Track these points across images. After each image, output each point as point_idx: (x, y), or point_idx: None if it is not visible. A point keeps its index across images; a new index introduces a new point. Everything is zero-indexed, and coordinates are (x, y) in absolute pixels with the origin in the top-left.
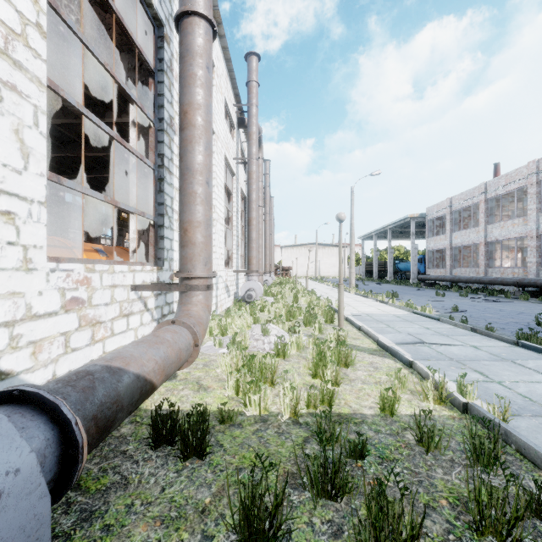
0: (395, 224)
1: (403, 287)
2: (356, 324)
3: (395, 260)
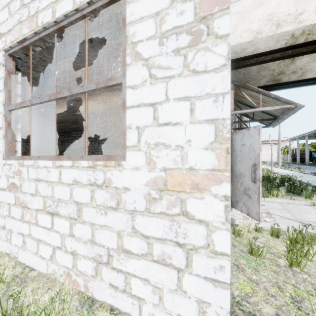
0: (310, 133)
1: (312, 167)
2: (276, 173)
3: (314, 152)
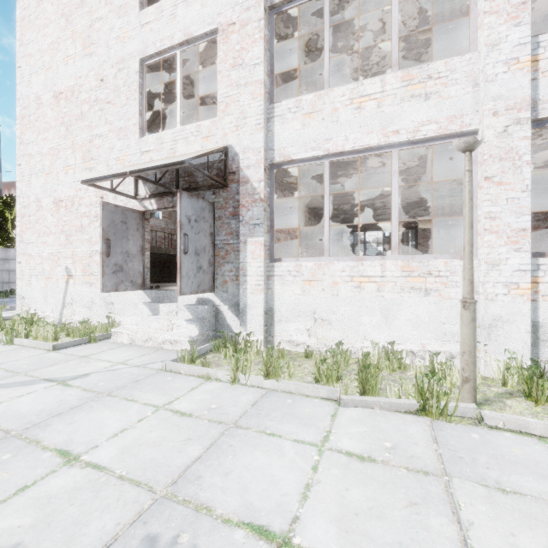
0: None
1: None
2: None
3: None
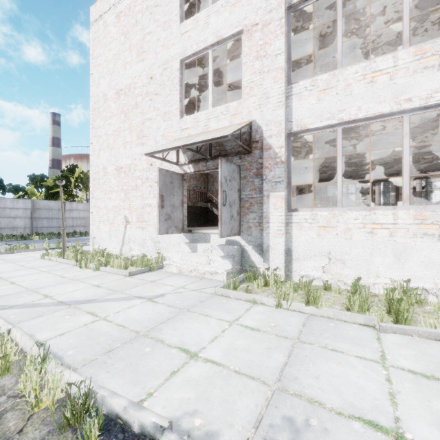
0: None
1: None
2: None
3: None
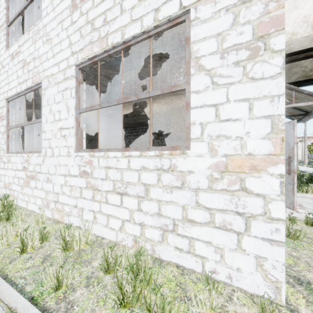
0: None
1: None
2: (302, 171)
3: None
